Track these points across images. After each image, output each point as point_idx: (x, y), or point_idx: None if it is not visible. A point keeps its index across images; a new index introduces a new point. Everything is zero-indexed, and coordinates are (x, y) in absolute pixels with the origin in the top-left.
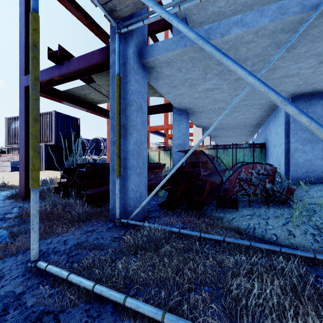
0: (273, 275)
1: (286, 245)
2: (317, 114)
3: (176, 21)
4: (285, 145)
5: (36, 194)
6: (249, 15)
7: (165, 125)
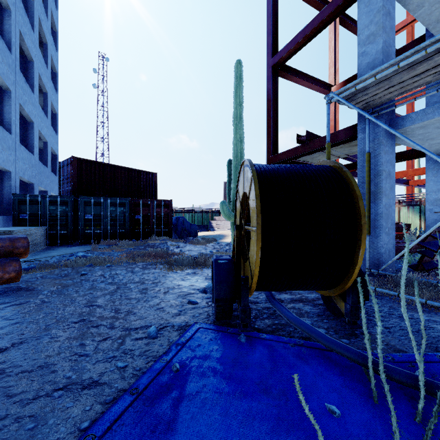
0: None
1: None
2: None
3: (435, 157)
4: None
5: None
6: None
7: (410, 171)
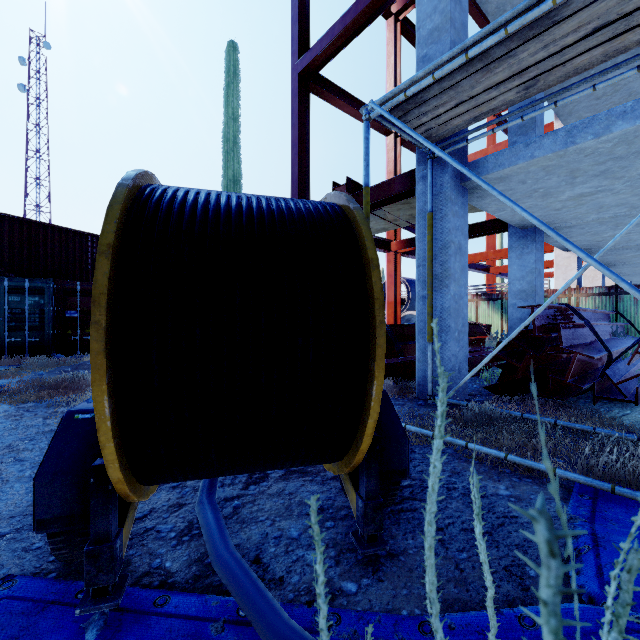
0: None
1: None
2: None
3: (519, 210)
4: None
5: None
6: None
7: (490, 252)
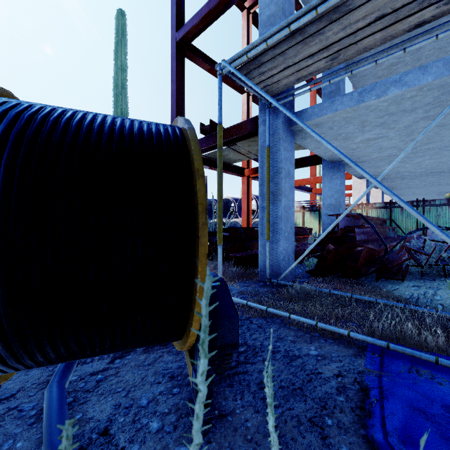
0: (408, 316)
1: None
2: None
3: (325, 143)
4: None
5: (221, 249)
6: (409, 74)
7: (312, 178)
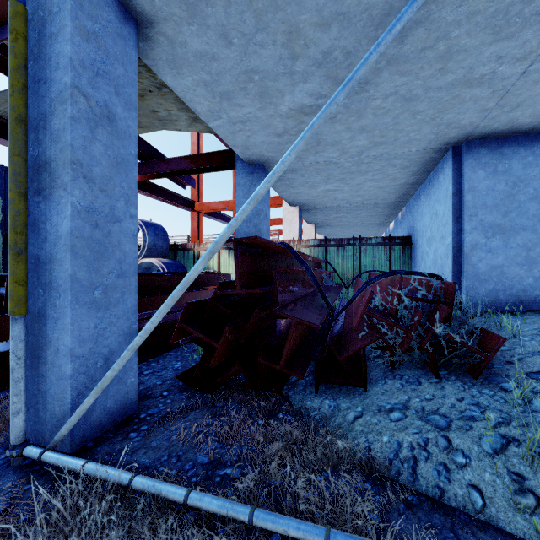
0: None
1: (519, 532)
2: (514, 177)
3: None
4: (454, 236)
5: None
6: None
7: (231, 202)
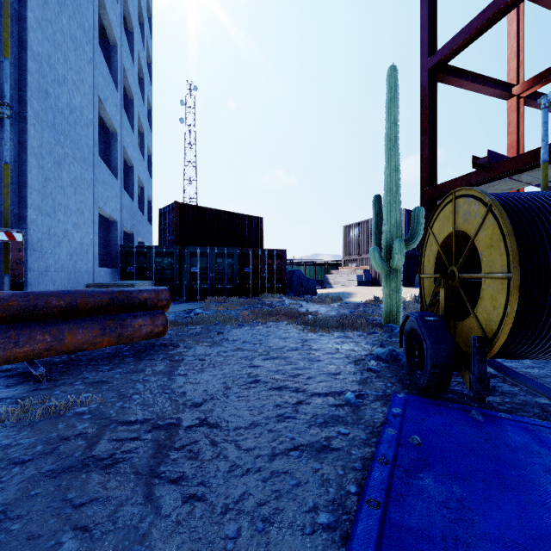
0: None
1: None
2: None
3: None
4: None
5: None
6: None
7: None
